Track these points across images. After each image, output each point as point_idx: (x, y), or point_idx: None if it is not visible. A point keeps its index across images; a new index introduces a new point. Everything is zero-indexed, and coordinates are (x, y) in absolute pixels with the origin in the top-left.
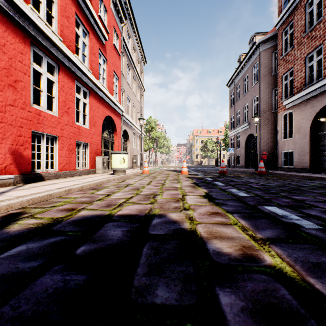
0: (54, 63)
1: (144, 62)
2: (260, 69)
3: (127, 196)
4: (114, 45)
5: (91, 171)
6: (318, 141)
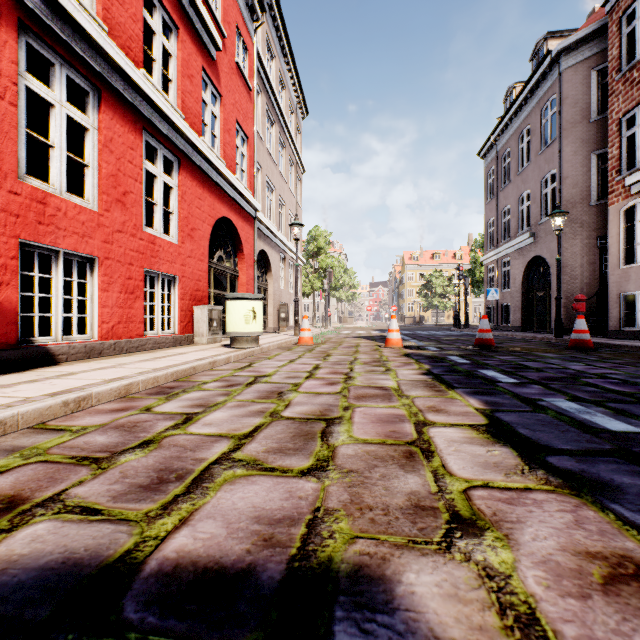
0: (88, 85)
1: (303, 113)
2: (560, 109)
3: (241, 428)
4: (237, 66)
5: (184, 339)
6: None
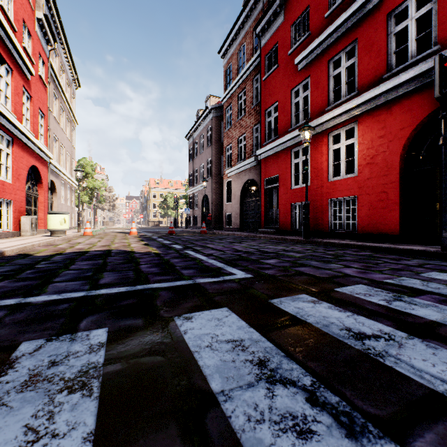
0: None
1: (77, 86)
2: (212, 133)
3: (89, 246)
4: (40, 76)
5: (16, 233)
6: (245, 207)
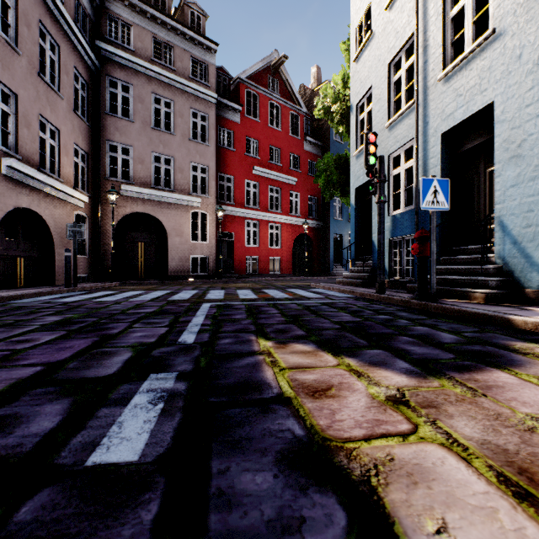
0: None
1: None
2: None
3: None
4: None
5: None
6: None
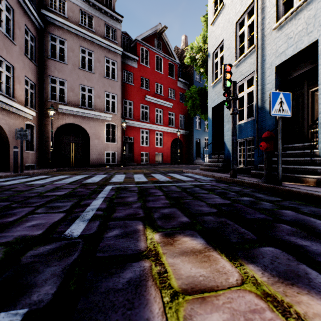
0: None
1: None
2: None
3: None
4: None
5: None
6: None
